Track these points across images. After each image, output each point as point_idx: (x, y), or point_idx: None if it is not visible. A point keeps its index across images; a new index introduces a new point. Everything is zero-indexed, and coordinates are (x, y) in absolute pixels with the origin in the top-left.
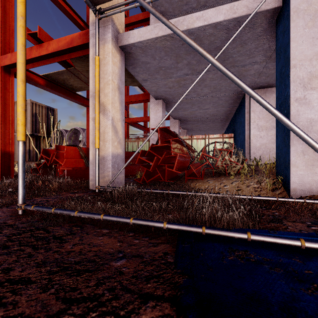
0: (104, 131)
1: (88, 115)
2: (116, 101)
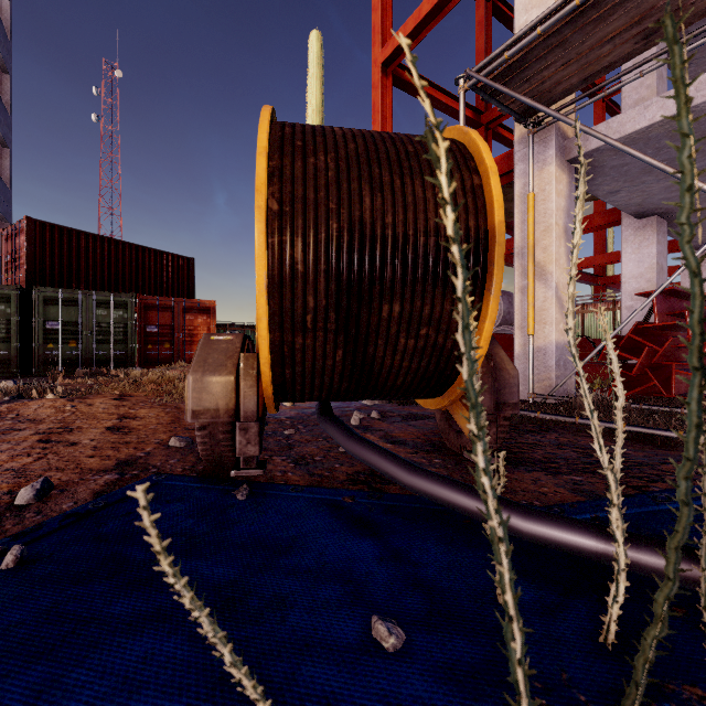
0: (541, 308)
1: None
2: (561, 254)
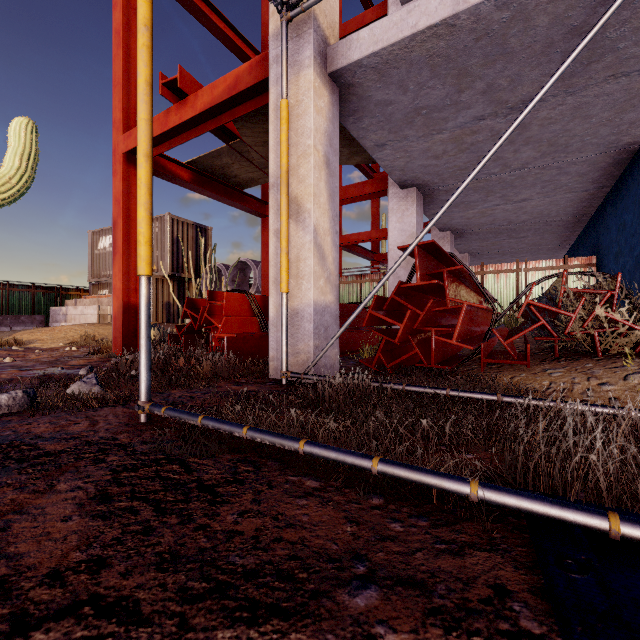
0: (298, 257)
1: (264, 232)
2: (322, 191)
